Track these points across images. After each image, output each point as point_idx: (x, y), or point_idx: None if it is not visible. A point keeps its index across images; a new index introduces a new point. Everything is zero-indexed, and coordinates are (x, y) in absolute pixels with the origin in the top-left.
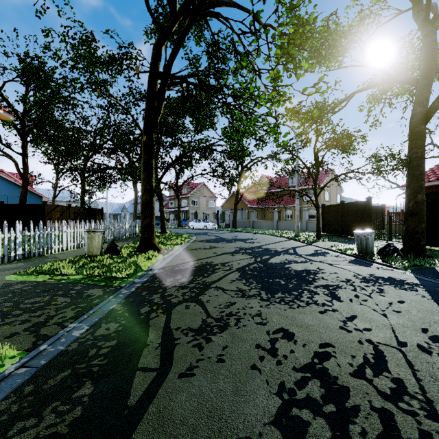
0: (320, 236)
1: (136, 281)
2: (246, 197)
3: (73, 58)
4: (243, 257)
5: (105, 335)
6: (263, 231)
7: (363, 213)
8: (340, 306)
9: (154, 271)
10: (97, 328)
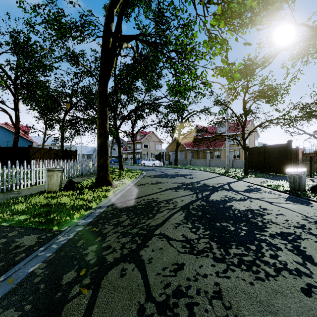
0: (248, 172)
1: (79, 223)
2: (185, 141)
3: (41, 23)
4: (185, 193)
5: None
6: (198, 168)
7: (284, 154)
8: None
9: (102, 209)
10: None
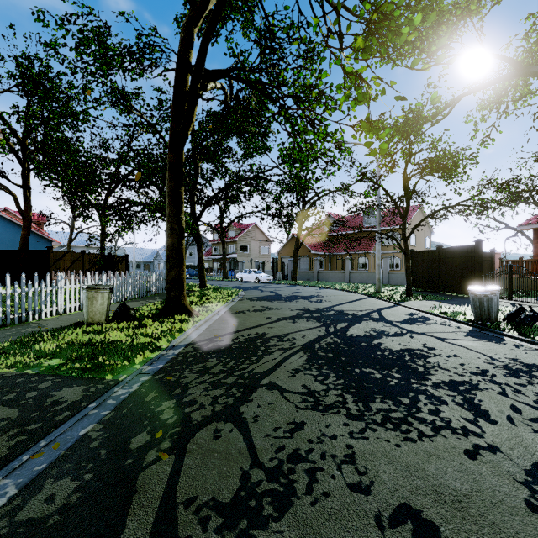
0: (411, 292)
1: (144, 370)
2: (309, 241)
3: (73, 49)
4: (308, 325)
5: (36, 522)
6: (332, 285)
7: (470, 262)
8: (498, 435)
9: (177, 349)
10: (32, 494)
